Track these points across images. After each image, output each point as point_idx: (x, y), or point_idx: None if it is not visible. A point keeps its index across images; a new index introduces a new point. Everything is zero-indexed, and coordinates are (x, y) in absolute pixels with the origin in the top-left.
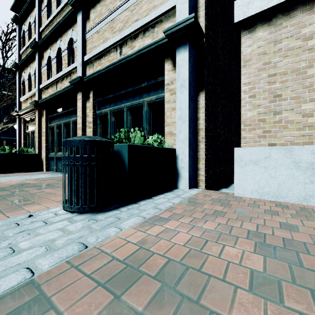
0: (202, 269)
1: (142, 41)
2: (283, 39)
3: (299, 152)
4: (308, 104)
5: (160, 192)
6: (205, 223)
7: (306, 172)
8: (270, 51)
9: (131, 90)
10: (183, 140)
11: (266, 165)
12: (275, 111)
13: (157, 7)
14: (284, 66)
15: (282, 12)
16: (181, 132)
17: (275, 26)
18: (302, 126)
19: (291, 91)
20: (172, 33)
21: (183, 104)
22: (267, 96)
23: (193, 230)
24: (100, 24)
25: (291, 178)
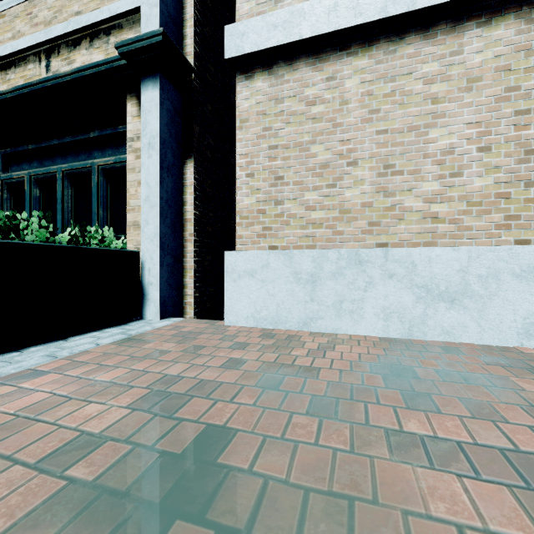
0: (1, 447)
1: (89, 54)
2: (286, 97)
3: (300, 259)
4: (311, 193)
5: (99, 328)
6: (114, 372)
7: (306, 286)
8: (271, 113)
9: (70, 140)
10: (152, 237)
11: (264, 277)
12: (276, 200)
13: (114, 0)
14: (286, 137)
15: (284, 59)
16: (149, 223)
17: (276, 77)
18: (306, 223)
19: (294, 173)
20: (131, 52)
21: (152, 177)
22: (267, 177)
23: (77, 385)
24: (5, 1)
25: (291, 296)
